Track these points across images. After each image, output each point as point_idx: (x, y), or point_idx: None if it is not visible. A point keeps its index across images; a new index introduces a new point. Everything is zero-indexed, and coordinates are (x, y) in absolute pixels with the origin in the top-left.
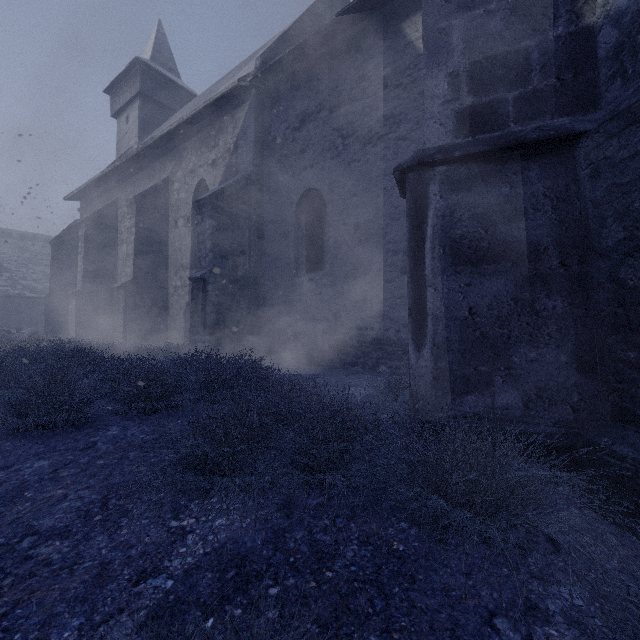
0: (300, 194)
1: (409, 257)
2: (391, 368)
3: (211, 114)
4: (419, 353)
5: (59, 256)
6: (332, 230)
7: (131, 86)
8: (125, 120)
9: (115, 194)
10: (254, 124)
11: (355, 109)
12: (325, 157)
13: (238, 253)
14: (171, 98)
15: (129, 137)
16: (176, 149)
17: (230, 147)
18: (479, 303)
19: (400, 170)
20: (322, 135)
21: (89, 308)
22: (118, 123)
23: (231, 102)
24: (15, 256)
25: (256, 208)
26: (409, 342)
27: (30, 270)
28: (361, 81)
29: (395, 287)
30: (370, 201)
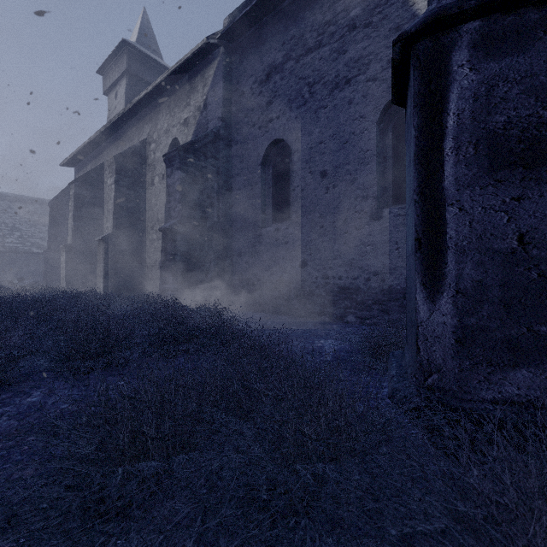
0: (266, 146)
1: (417, 165)
2: (360, 318)
3: (183, 76)
4: (433, 304)
5: (56, 215)
6: (298, 179)
7: (119, 66)
8: (114, 96)
9: (102, 158)
10: (222, 80)
11: (322, 55)
12: (291, 107)
13: (207, 205)
14: (154, 76)
15: (117, 111)
16: (152, 112)
17: (200, 105)
18: (537, 226)
19: (404, 39)
20: (288, 85)
21: (78, 260)
22: (109, 99)
23: (201, 62)
24: (25, 218)
25: (224, 162)
26: (417, 288)
27: (38, 230)
28: (328, 26)
29: (364, 234)
30: (337, 147)
